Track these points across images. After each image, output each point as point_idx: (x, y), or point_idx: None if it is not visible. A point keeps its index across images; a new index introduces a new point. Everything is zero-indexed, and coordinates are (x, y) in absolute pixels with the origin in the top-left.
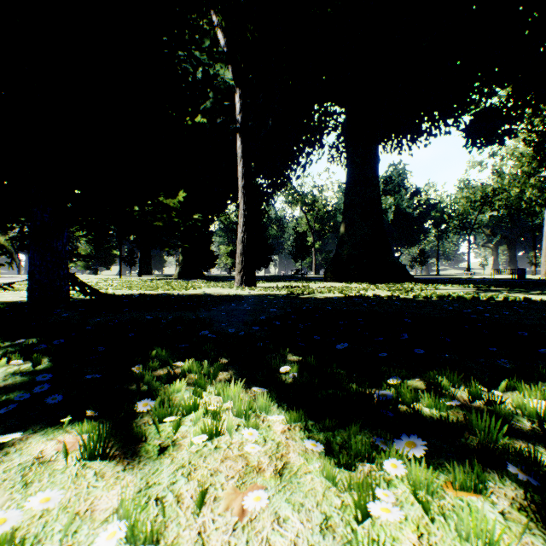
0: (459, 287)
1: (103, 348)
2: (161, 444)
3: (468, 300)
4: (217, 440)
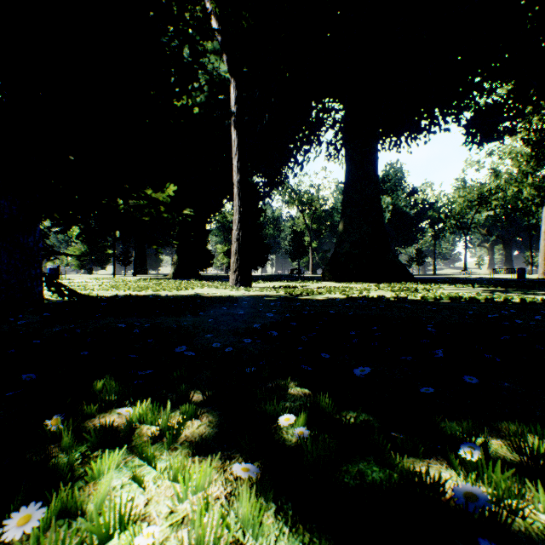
0: (463, 287)
1: (35, 375)
2: None
3: (483, 302)
4: None
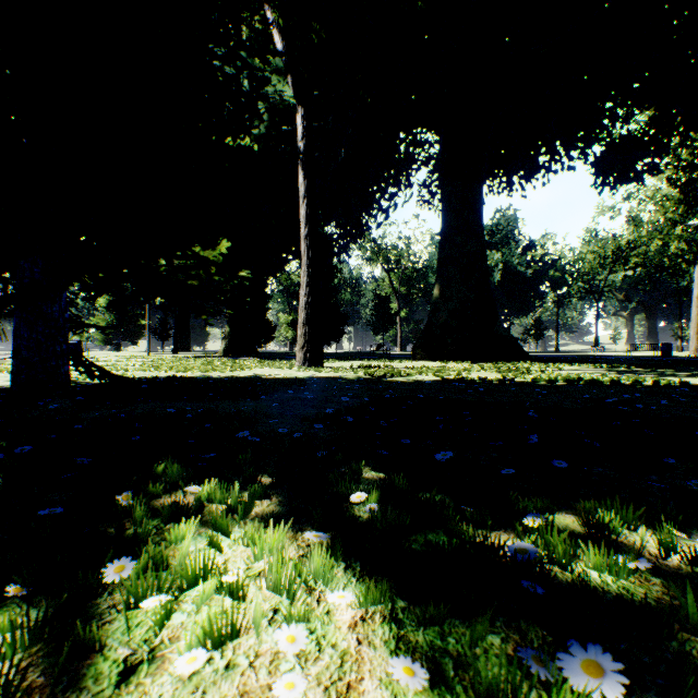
0: (589, 367)
1: (88, 459)
2: (128, 659)
3: (606, 385)
4: (233, 648)
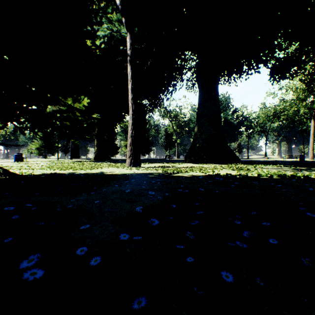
0: (274, 166)
1: None
2: None
3: (303, 179)
4: None
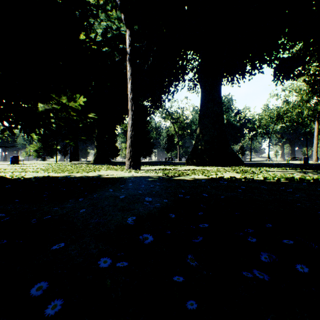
0: (279, 169)
1: None
2: None
3: (313, 182)
4: None
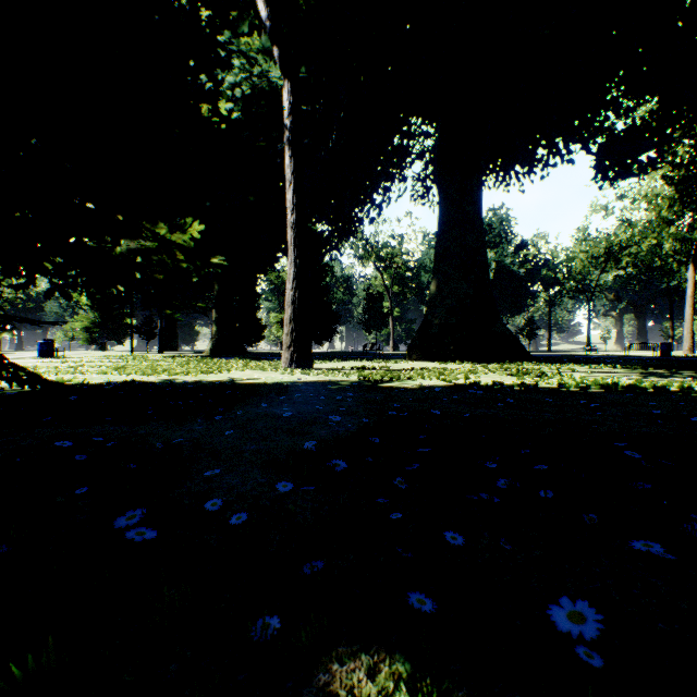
0: (601, 368)
1: None
2: None
3: (652, 392)
4: None
